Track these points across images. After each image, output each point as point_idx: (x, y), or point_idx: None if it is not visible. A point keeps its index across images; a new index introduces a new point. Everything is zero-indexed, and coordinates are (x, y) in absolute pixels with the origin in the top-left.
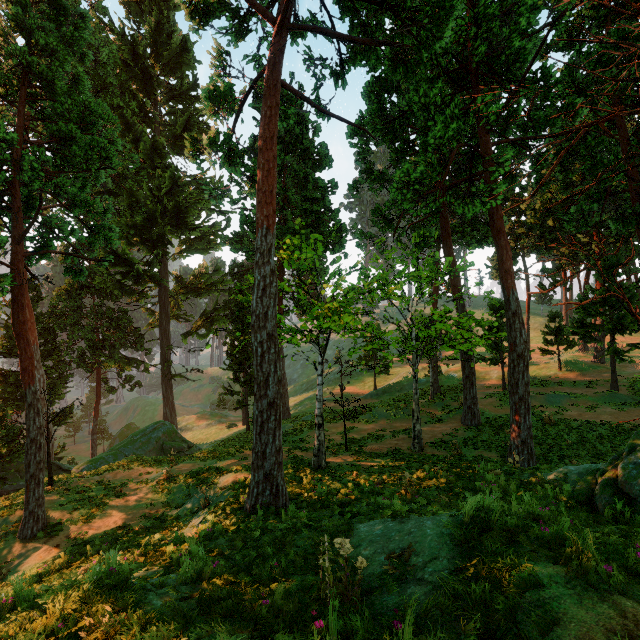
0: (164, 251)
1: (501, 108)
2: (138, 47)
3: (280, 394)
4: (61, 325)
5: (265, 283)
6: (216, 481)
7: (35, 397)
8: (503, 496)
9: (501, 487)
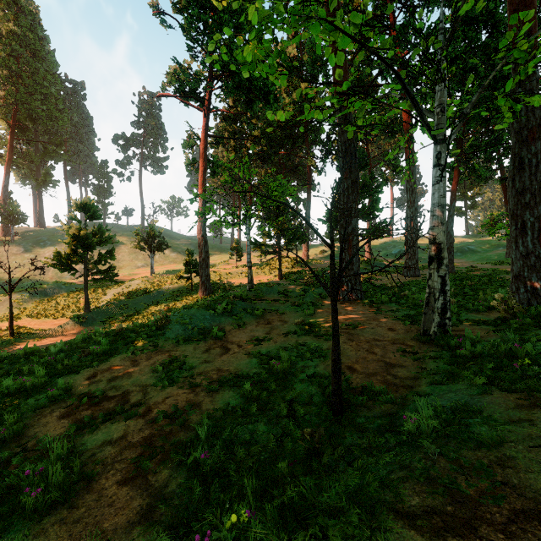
0: None
1: None
2: None
3: None
4: None
5: None
6: None
7: None
8: None
9: None
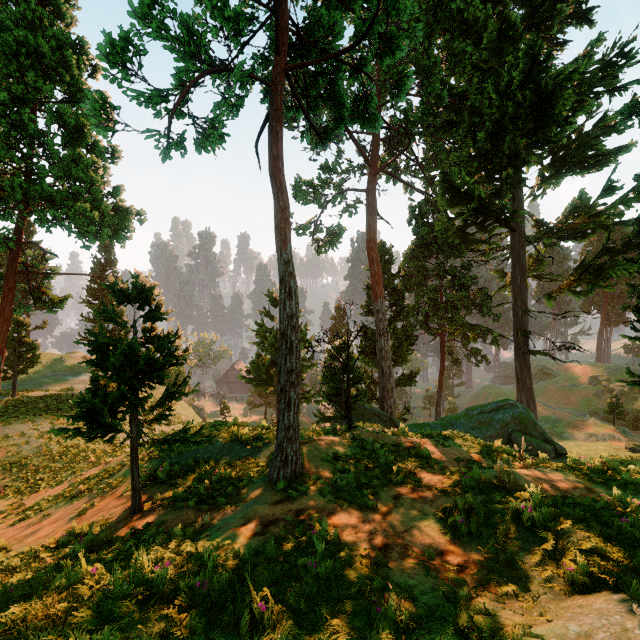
0: (517, 180)
1: None
2: None
3: None
4: (407, 286)
5: None
6: None
7: (287, 269)
8: None
9: None
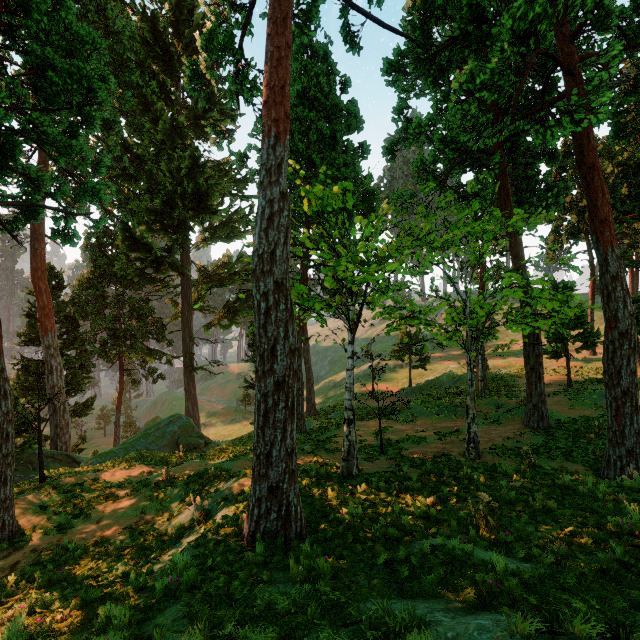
0: (186, 238)
1: None
2: (158, 24)
3: (293, 371)
4: (83, 314)
5: (272, 210)
6: (218, 488)
7: (1, 376)
8: None
9: None
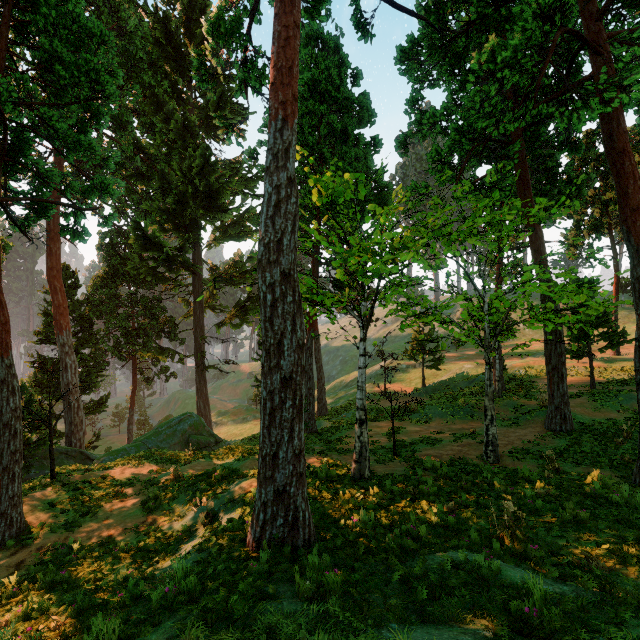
0: (197, 237)
1: None
2: (170, 24)
3: (301, 367)
4: (97, 313)
5: (279, 196)
6: (226, 488)
7: (9, 372)
8: None
9: None
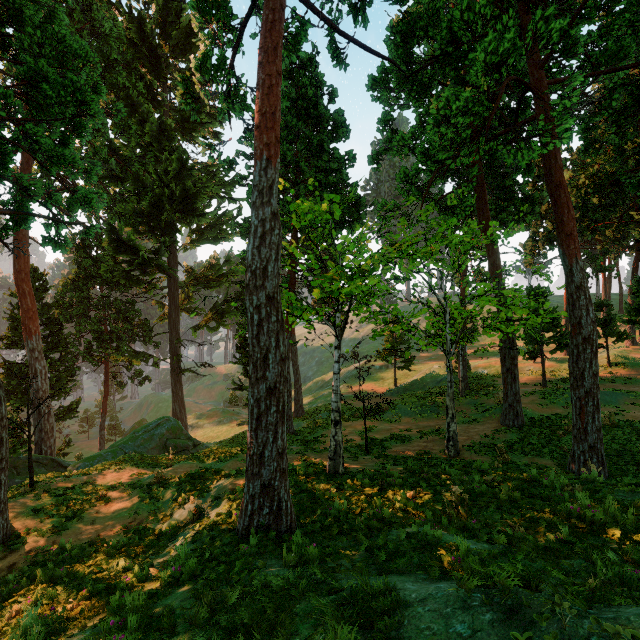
0: (173, 240)
1: (566, 25)
2: (145, 25)
3: (284, 377)
4: (67, 316)
5: (264, 229)
6: (211, 488)
7: None
8: (621, 532)
9: (609, 515)
